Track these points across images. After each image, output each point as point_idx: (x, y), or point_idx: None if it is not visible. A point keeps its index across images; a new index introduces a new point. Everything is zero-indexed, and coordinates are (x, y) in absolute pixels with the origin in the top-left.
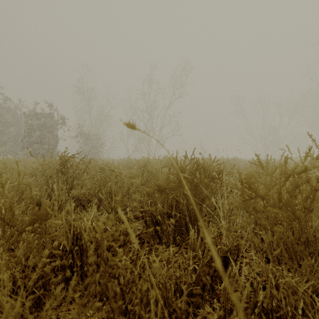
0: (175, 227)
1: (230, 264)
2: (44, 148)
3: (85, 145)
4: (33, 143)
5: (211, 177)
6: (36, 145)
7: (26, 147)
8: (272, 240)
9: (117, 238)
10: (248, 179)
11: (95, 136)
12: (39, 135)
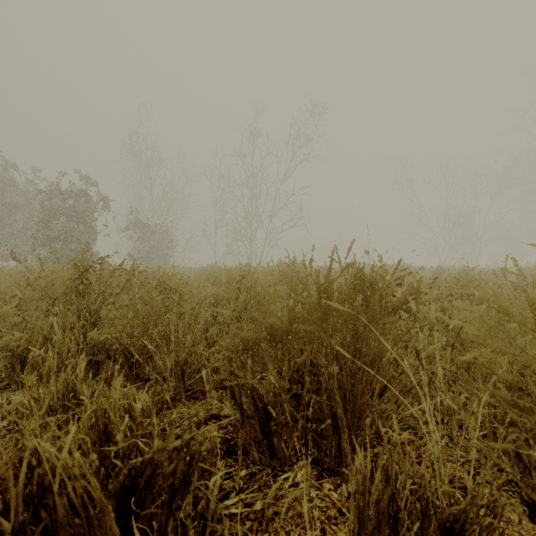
0: (306, 418)
1: None
2: (70, 248)
3: (142, 244)
4: (52, 239)
5: (389, 306)
6: (57, 244)
7: (39, 246)
8: None
9: (164, 468)
10: None
11: (159, 229)
12: (61, 226)
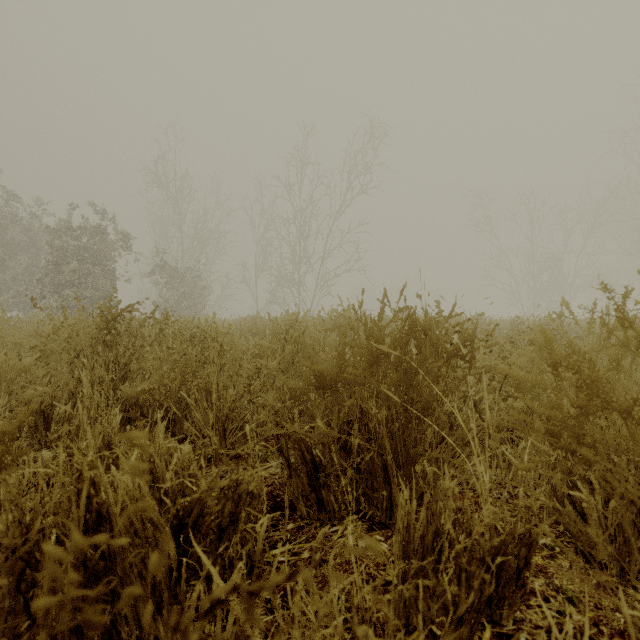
0: (357, 471)
1: (505, 582)
2: (85, 296)
3: (170, 291)
4: (64, 286)
5: (443, 353)
6: (69, 291)
7: (48, 294)
8: (605, 512)
9: (212, 508)
10: (578, 356)
11: (190, 273)
12: (75, 269)
